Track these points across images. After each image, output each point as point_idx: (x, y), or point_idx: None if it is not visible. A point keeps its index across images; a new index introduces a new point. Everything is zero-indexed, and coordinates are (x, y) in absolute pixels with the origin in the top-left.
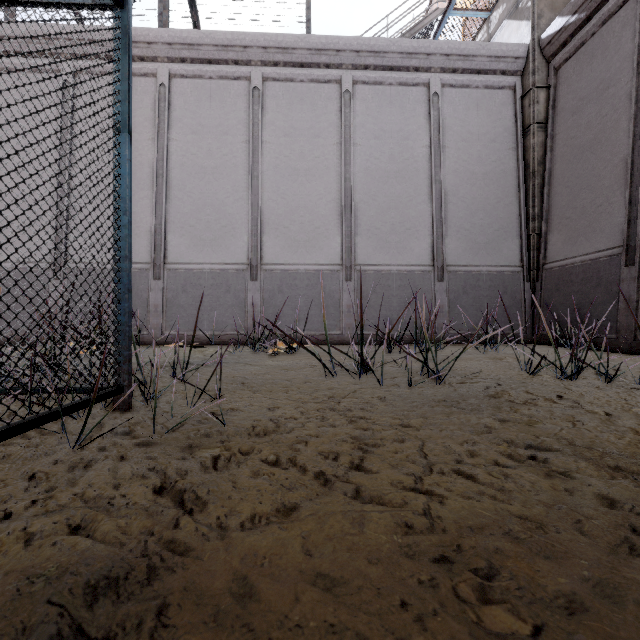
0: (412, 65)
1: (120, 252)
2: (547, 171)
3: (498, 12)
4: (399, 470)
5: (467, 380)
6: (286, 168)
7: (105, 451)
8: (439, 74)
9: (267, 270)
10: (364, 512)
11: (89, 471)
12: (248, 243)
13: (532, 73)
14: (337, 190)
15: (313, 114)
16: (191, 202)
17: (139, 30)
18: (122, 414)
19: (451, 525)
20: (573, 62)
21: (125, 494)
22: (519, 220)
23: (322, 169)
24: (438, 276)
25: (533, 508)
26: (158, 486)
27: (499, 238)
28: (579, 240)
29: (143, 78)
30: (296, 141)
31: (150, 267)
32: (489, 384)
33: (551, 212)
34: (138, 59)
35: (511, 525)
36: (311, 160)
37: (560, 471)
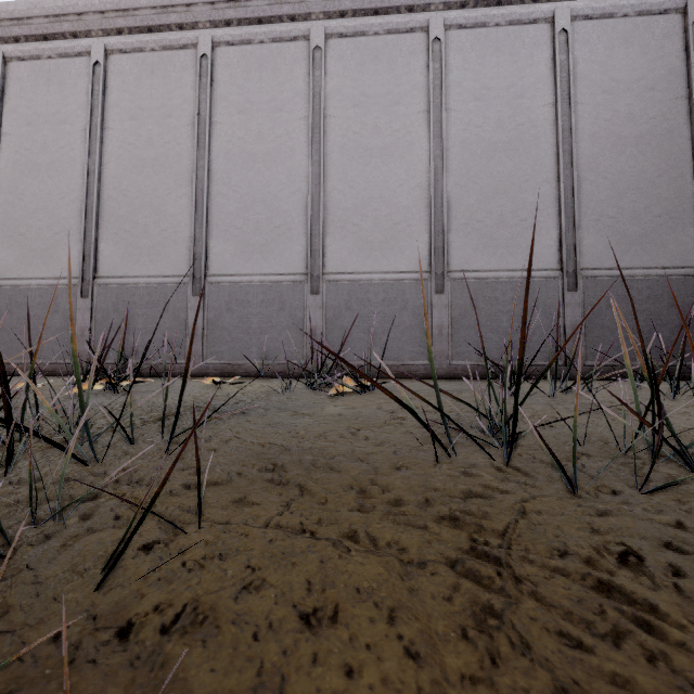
0: None
1: None
2: None
3: None
4: None
5: None
6: (356, 148)
7: None
8: (568, 2)
9: (331, 281)
10: None
11: None
12: (307, 247)
13: None
14: (423, 172)
15: (391, 75)
16: (237, 198)
17: None
18: None
19: None
20: None
21: None
22: (693, 200)
23: (403, 146)
24: (568, 284)
25: None
26: None
27: (662, 227)
28: None
29: (182, 51)
30: (369, 112)
31: (189, 281)
32: None
33: None
34: (176, 28)
35: None
36: (388, 135)
37: None
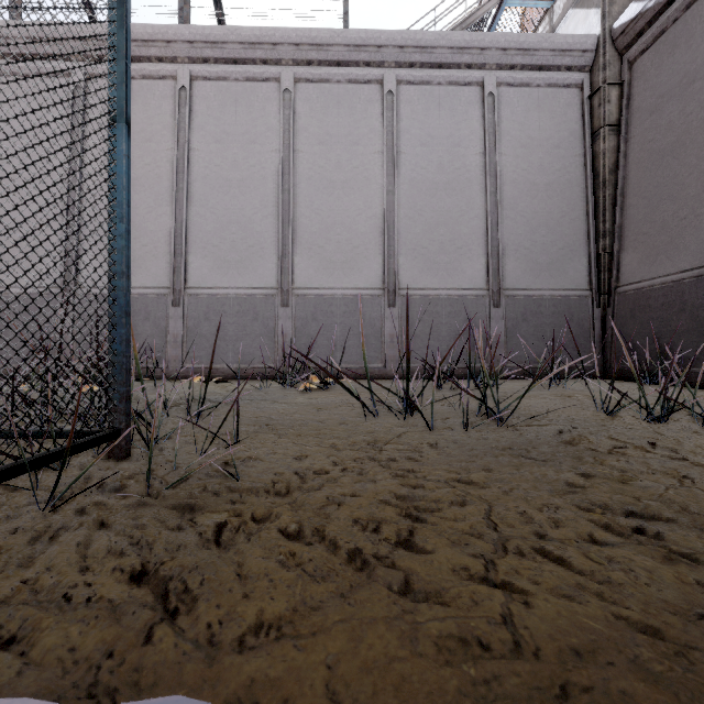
0: (464, 61)
1: (116, 267)
2: (620, 180)
3: (562, 0)
4: (462, 549)
5: (534, 422)
6: (321, 180)
7: (83, 515)
8: (495, 71)
9: (299, 295)
10: (417, 620)
11: (53, 545)
12: (278, 265)
13: (602, 68)
14: (378, 204)
15: (351, 119)
16: (214, 219)
17: (157, 27)
18: (117, 463)
19: (547, 646)
20: (651, 54)
21: (91, 582)
22: (587, 237)
23: (361, 181)
24: (494, 301)
25: (661, 616)
26: (137, 570)
27: (564, 258)
28: (659, 259)
29: (161, 81)
30: (332, 149)
31: (169, 292)
32: (561, 427)
33: (625, 227)
34: (156, 60)
35: (636, 648)
36: (349, 171)
37: (683, 553)
